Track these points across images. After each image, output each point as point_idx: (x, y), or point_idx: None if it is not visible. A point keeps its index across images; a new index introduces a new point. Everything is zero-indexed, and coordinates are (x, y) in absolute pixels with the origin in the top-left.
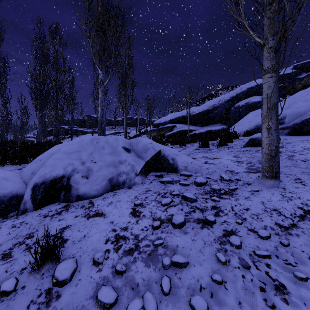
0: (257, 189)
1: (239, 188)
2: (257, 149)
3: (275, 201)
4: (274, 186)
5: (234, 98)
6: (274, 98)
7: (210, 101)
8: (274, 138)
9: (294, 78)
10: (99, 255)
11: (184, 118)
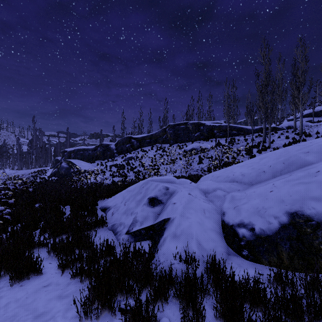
0: None
1: (321, 125)
2: None
3: None
4: None
5: None
6: None
7: None
8: None
9: None
10: None
11: (311, 114)
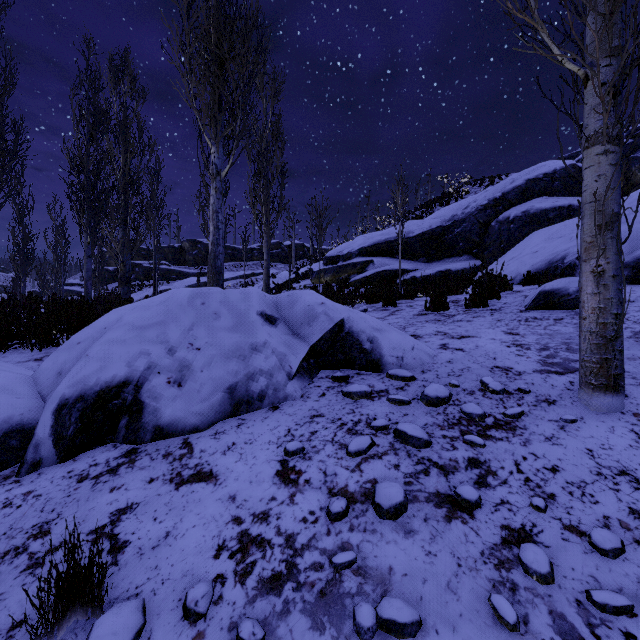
0: (572, 415)
1: (527, 413)
2: (558, 316)
3: (621, 449)
4: (612, 410)
5: (498, 201)
6: (611, 203)
7: (446, 209)
8: (613, 297)
9: (628, 158)
10: (198, 594)
11: (391, 246)
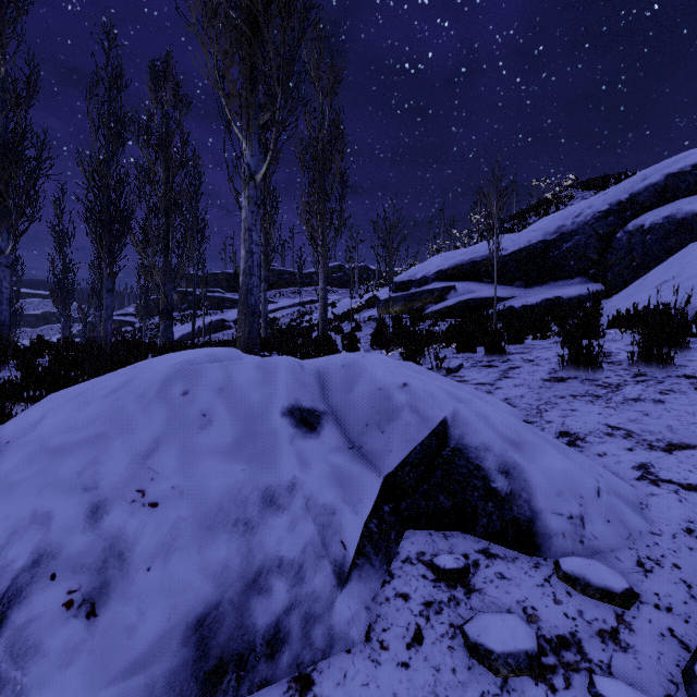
0: None
1: None
2: None
3: None
4: None
5: (624, 205)
6: None
7: (550, 219)
8: None
9: None
10: None
11: (477, 267)
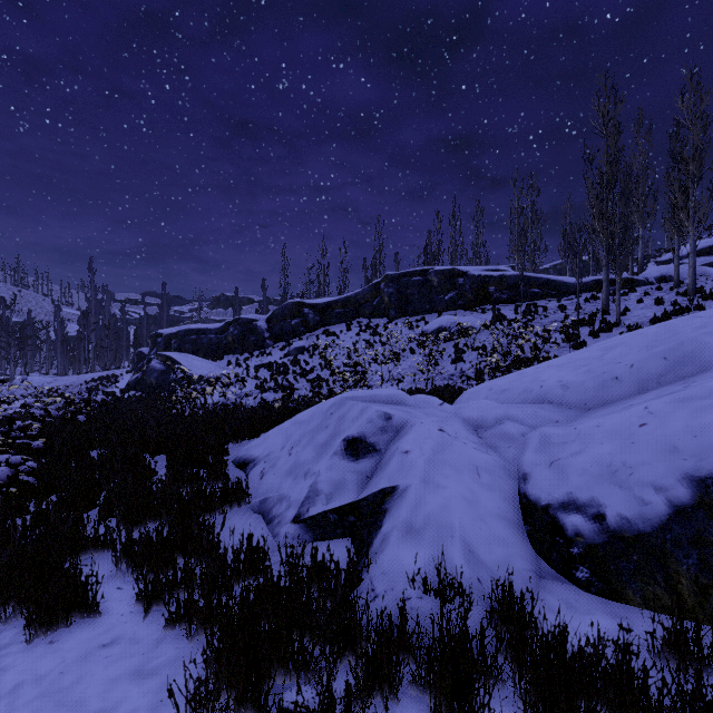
0: None
1: None
2: None
3: None
4: None
5: None
6: None
7: None
8: None
9: None
10: None
11: None
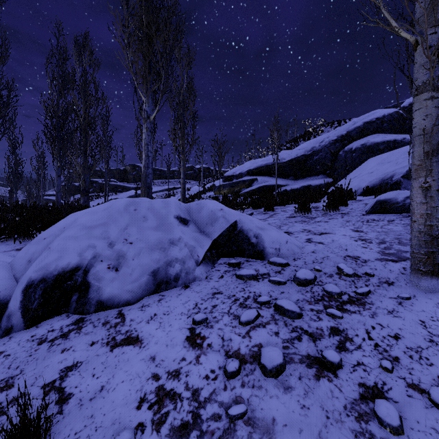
0: (407, 294)
1: (373, 292)
2: (390, 219)
3: None
4: (437, 289)
5: (344, 137)
6: (436, 135)
7: (308, 143)
8: (437, 205)
9: None
10: None
11: (269, 168)
